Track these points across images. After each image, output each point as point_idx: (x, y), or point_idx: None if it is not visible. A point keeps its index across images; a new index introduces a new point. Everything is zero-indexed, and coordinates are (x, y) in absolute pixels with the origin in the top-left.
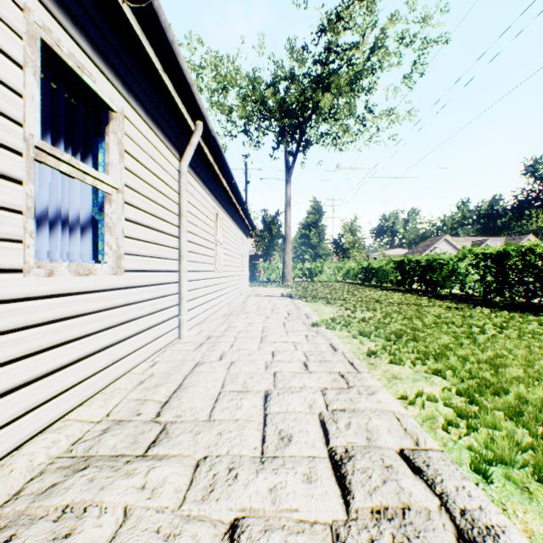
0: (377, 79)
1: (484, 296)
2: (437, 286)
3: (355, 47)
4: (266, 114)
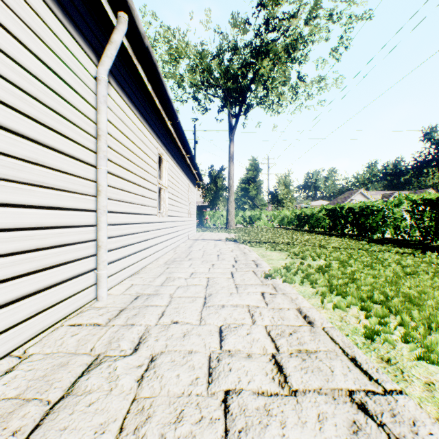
0: (308, 51)
1: (422, 240)
2: (370, 231)
3: (292, 17)
4: (212, 83)
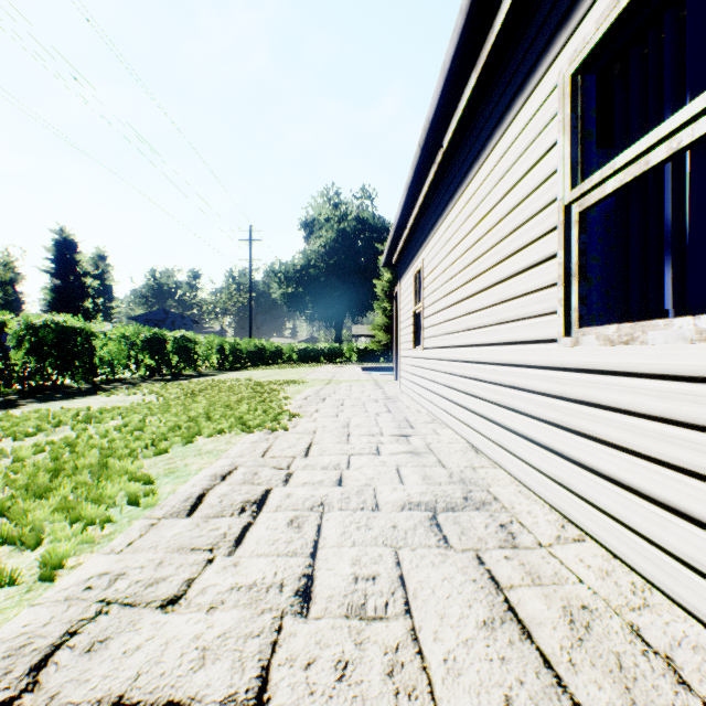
0: None
1: None
2: None
3: None
4: None
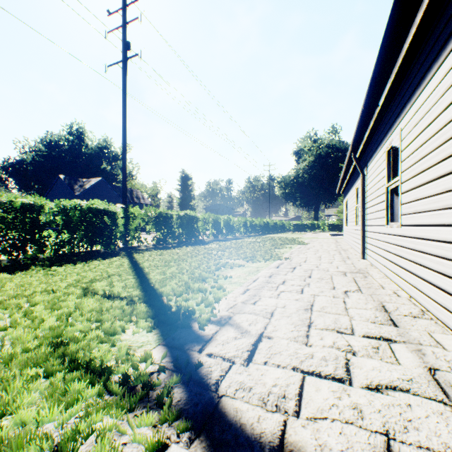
0: None
1: None
2: None
3: None
4: None
